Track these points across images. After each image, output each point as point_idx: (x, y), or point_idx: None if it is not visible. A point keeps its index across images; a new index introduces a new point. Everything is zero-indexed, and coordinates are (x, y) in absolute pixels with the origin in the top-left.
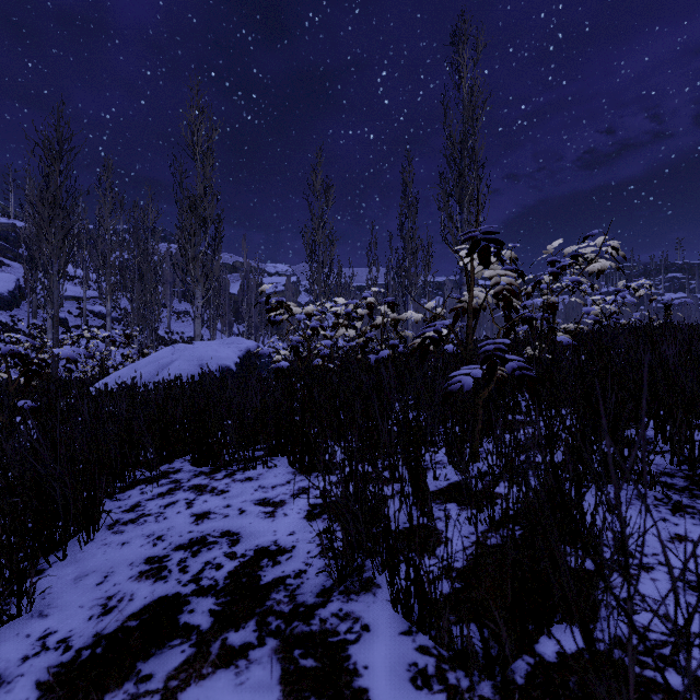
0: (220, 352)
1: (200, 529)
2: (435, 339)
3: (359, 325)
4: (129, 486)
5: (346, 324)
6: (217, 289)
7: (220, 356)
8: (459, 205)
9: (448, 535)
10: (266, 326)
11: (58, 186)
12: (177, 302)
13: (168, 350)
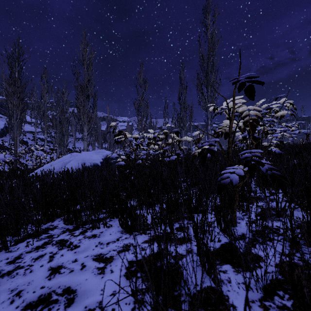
0: (93, 157)
1: (50, 285)
2: (211, 150)
3: (160, 143)
4: (22, 239)
5: (153, 143)
6: (95, 128)
7: (93, 158)
8: (206, 88)
9: (234, 302)
10: (118, 144)
11: (16, 77)
12: (78, 134)
13: (68, 156)
